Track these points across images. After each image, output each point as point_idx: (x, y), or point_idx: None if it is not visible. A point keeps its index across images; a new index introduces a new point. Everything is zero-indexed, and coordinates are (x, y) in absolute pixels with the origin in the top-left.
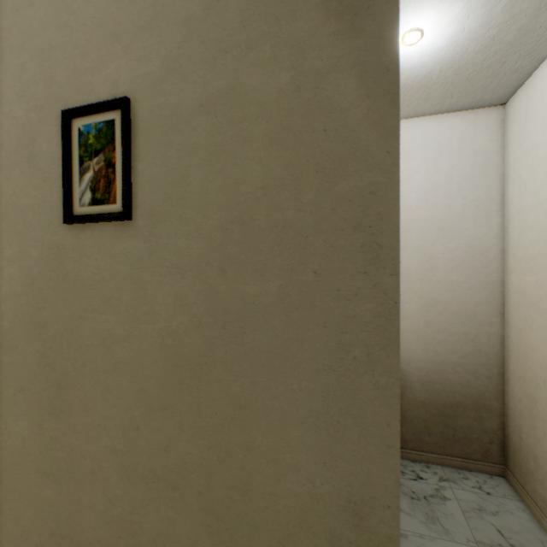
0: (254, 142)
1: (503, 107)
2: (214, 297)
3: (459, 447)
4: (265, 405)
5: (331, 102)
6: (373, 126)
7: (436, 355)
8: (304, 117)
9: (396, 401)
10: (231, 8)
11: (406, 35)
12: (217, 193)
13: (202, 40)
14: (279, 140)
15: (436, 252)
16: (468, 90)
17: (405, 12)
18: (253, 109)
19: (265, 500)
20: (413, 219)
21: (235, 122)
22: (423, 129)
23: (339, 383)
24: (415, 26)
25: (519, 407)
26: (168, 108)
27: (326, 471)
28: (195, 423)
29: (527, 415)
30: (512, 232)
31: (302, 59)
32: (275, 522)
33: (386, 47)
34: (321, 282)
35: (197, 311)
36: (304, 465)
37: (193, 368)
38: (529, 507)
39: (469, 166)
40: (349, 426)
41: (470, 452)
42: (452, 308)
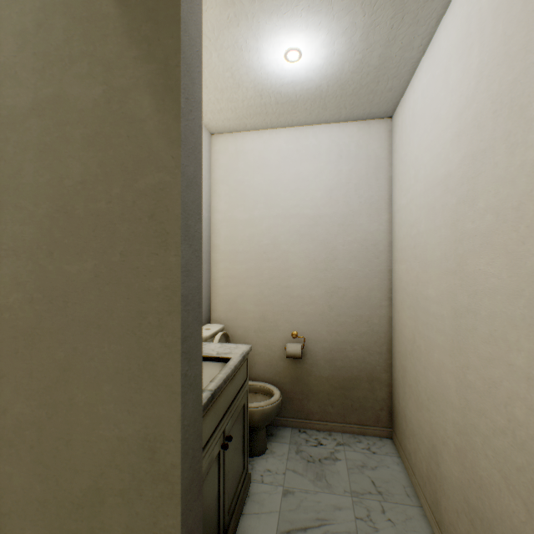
0: (75, 143)
1: (391, 119)
2: (44, 275)
3: (356, 415)
4: (84, 366)
5: (133, 114)
6: (162, 136)
7: (338, 336)
8: (114, 125)
9: (178, 356)
10: (57, 27)
11: (287, 53)
12: (47, 186)
13: (35, 52)
14: (95, 143)
15: (338, 244)
16: (357, 103)
17: (280, 34)
18: (75, 115)
19: (84, 447)
20: (319, 214)
21: (61, 125)
22: (327, 135)
23: (139, 344)
24: (293, 46)
25: (398, 377)
26: (6, 109)
27: (130, 417)
28: (28, 386)
29: (402, 383)
30: (395, 228)
31: (112, 76)
32: (92, 464)
33: (172, 73)
34: (126, 262)
35: (30, 288)
36: (114, 414)
37: (27, 339)
38: (403, 461)
39: (364, 169)
40: (146, 379)
41: (365, 419)
42: (351, 294)
